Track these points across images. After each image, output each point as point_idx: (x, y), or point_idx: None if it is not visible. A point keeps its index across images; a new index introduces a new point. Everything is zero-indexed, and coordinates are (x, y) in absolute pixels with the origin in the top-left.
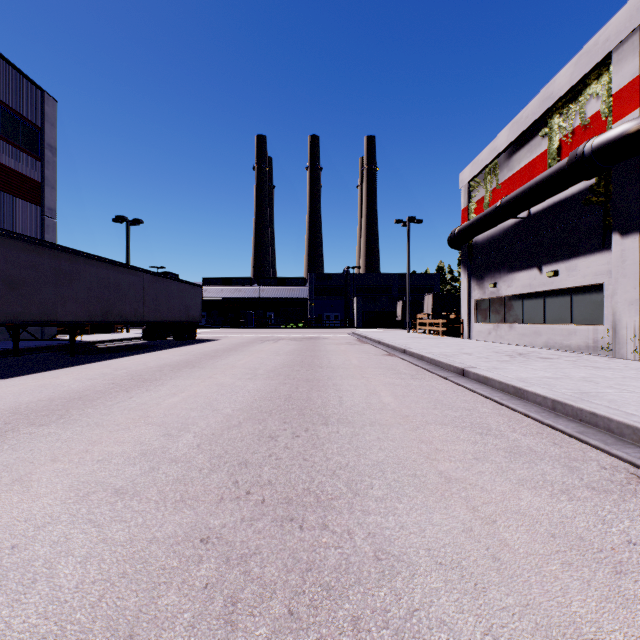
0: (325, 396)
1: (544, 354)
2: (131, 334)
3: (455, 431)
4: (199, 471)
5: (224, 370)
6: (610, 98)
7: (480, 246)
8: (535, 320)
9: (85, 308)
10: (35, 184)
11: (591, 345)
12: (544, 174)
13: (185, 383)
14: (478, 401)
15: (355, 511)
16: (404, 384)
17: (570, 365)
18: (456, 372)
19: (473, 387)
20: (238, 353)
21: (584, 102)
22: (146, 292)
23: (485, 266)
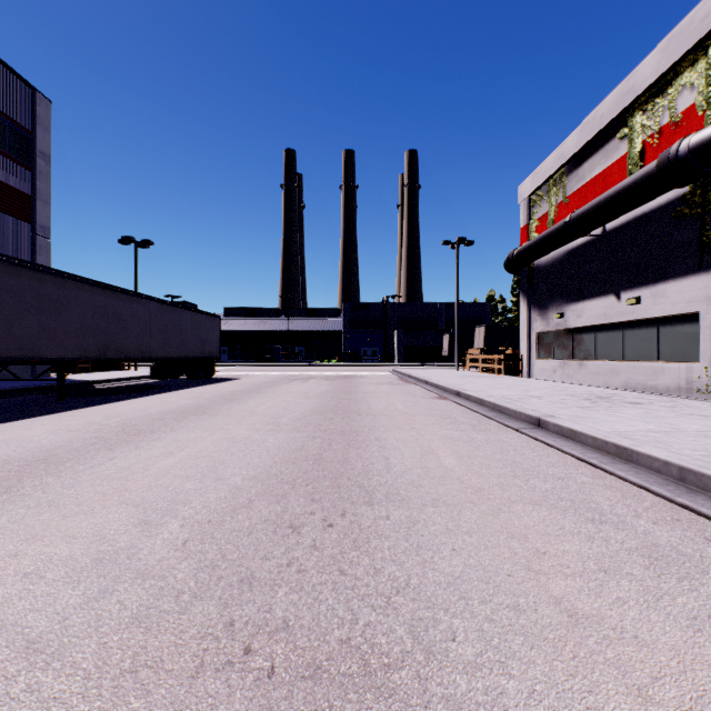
0: (366, 456)
1: (629, 398)
2: (139, 372)
3: (554, 516)
4: (175, 598)
5: (240, 418)
6: (709, 87)
7: (543, 270)
8: (611, 356)
9: (77, 342)
10: (25, 198)
11: (684, 386)
12: (626, 181)
13: (188, 437)
14: (569, 464)
15: (433, 700)
16: (466, 438)
17: (671, 413)
18: (529, 422)
19: (557, 443)
20: (260, 395)
21: (674, 95)
22: (153, 323)
23: (549, 293)
